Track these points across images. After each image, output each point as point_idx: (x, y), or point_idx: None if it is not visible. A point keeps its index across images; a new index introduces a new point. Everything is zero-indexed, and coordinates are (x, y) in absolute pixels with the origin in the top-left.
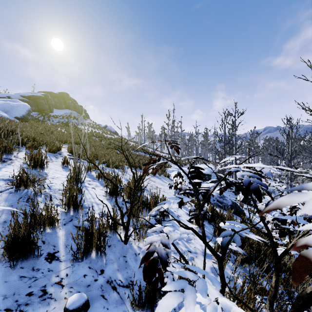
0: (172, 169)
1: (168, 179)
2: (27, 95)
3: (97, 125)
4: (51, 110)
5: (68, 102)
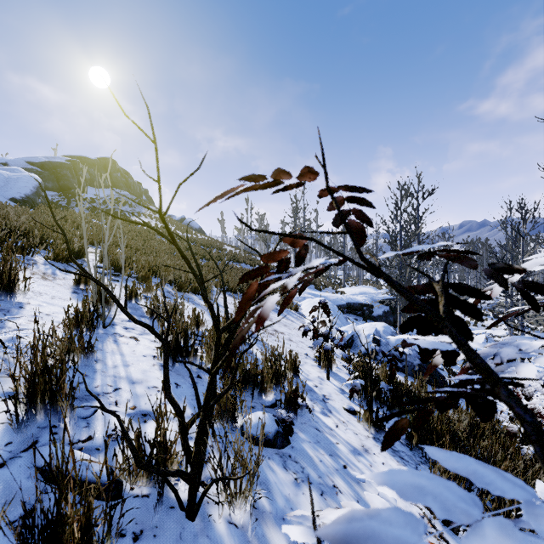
0: (303, 296)
1: (296, 313)
2: (39, 161)
3: (167, 216)
4: (83, 189)
5: (115, 176)
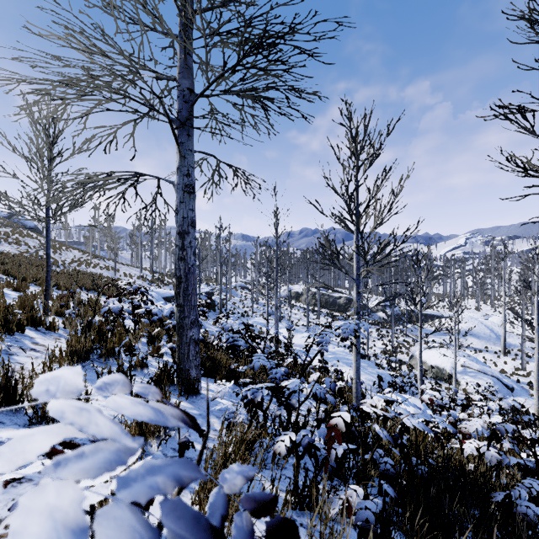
0: None
1: None
2: None
3: None
4: None
5: None
